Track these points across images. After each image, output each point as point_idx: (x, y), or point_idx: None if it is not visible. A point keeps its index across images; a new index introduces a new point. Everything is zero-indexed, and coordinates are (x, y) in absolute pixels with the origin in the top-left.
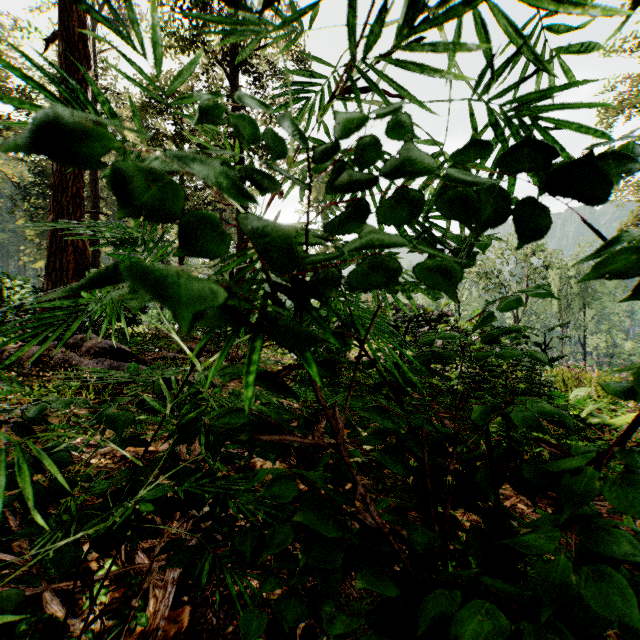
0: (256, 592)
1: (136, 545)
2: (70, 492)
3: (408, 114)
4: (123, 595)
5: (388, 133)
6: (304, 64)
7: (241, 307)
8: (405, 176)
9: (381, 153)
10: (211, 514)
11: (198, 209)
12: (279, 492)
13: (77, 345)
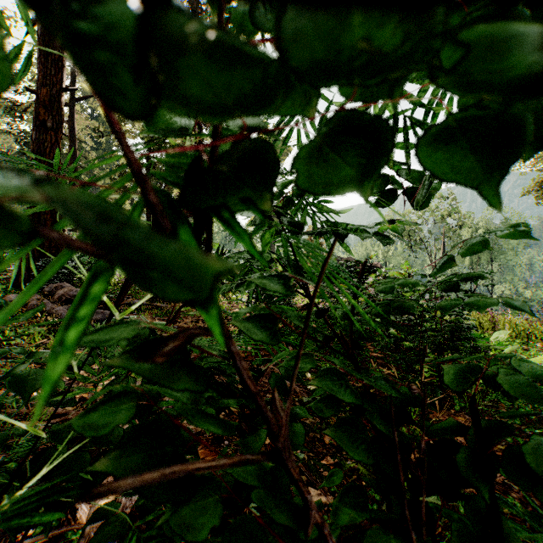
0: None
1: (50, 526)
2: None
3: None
4: None
5: None
6: None
7: None
8: None
9: None
10: None
11: None
12: (195, 520)
13: (52, 293)
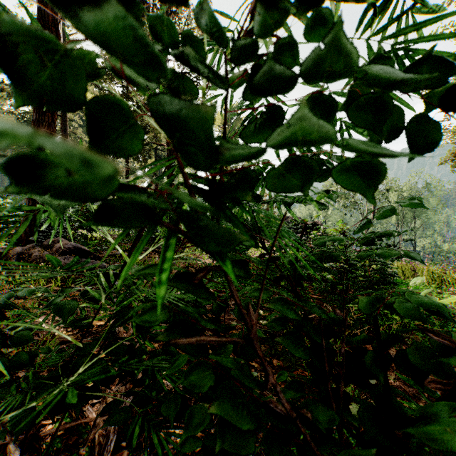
0: (178, 451)
1: (79, 410)
2: (30, 363)
3: (328, 11)
4: (75, 441)
5: (305, 35)
6: None
7: (152, 205)
8: (321, 80)
9: (296, 59)
10: (143, 380)
11: (104, 94)
12: (196, 380)
13: (50, 246)
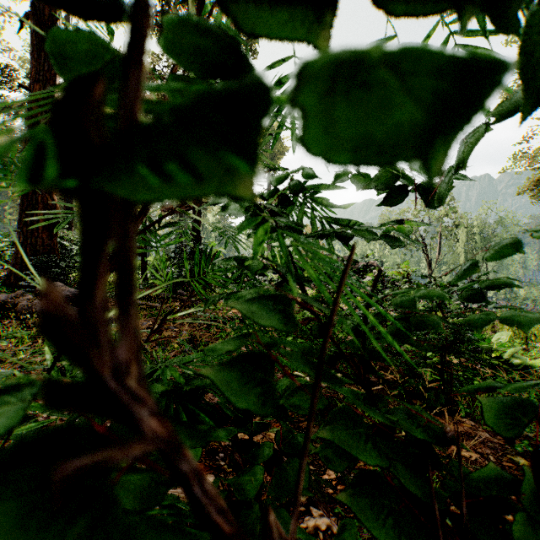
0: None
1: None
2: None
3: None
4: None
5: None
6: (251, 49)
7: None
8: None
9: None
10: None
11: None
12: None
13: None
